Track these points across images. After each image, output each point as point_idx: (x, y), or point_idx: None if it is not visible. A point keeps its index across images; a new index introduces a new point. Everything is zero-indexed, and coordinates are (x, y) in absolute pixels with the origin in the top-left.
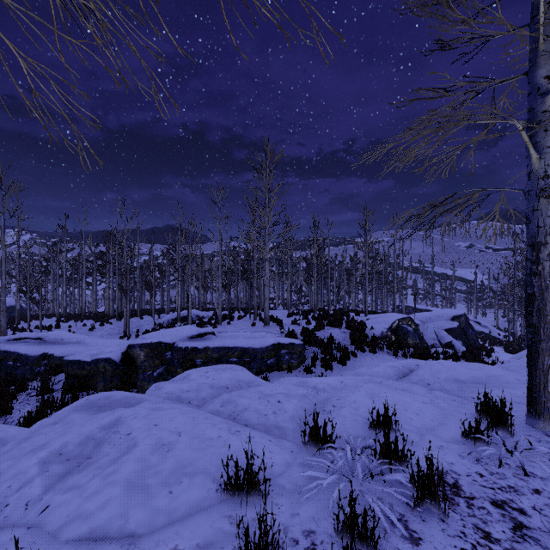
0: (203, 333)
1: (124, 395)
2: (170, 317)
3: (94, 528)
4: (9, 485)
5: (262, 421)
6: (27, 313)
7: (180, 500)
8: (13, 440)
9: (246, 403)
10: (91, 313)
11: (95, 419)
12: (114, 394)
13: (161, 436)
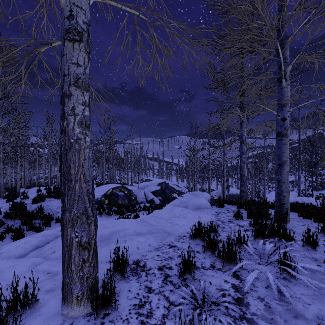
0: None
1: None
2: None
3: None
4: None
5: None
6: None
7: None
8: None
9: None
10: None
11: None
12: None
13: None
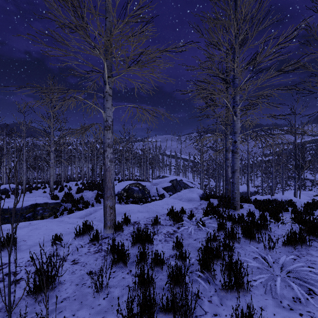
0: None
1: None
2: None
3: None
4: None
5: None
6: None
7: None
8: None
9: None
10: None
11: None
12: None
13: None
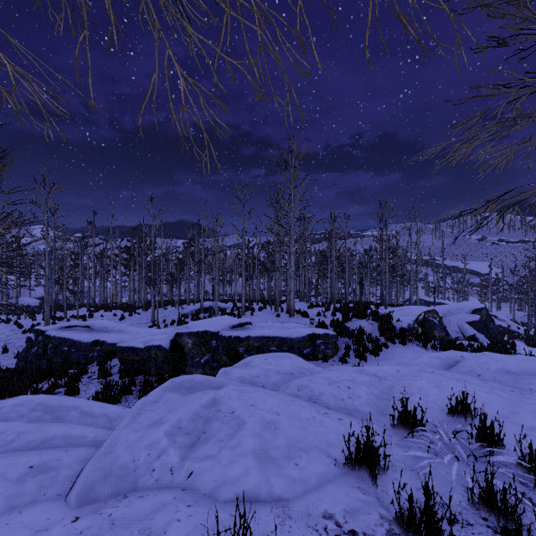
0: (242, 322)
1: (204, 378)
2: (193, 308)
3: (246, 491)
4: (147, 453)
5: (341, 405)
6: (57, 303)
7: (308, 471)
8: (126, 415)
9: (319, 388)
10: (116, 303)
11: (193, 399)
12: (195, 377)
13: (263, 415)
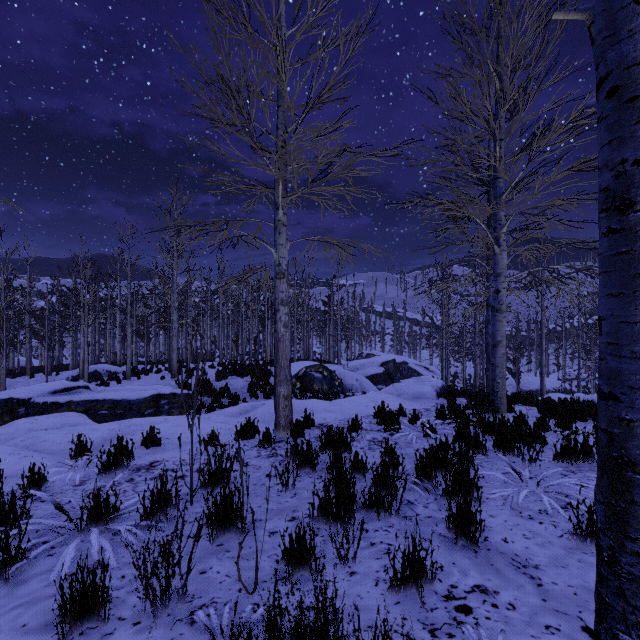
0: (71, 387)
1: None
2: (70, 374)
3: None
4: None
5: (53, 448)
6: None
7: None
8: None
9: (48, 437)
10: None
11: None
12: None
13: None
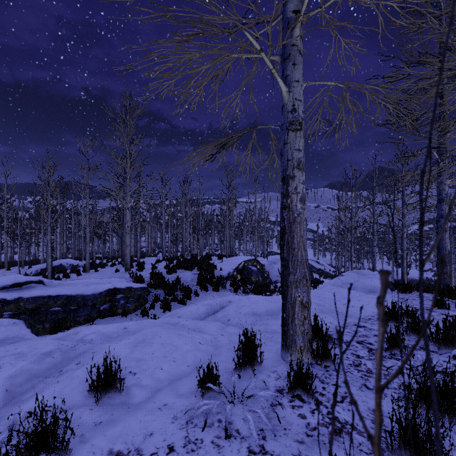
0: (22, 282)
1: None
2: (39, 267)
3: None
4: None
5: None
6: None
7: None
8: None
9: None
10: None
11: None
12: None
13: None
